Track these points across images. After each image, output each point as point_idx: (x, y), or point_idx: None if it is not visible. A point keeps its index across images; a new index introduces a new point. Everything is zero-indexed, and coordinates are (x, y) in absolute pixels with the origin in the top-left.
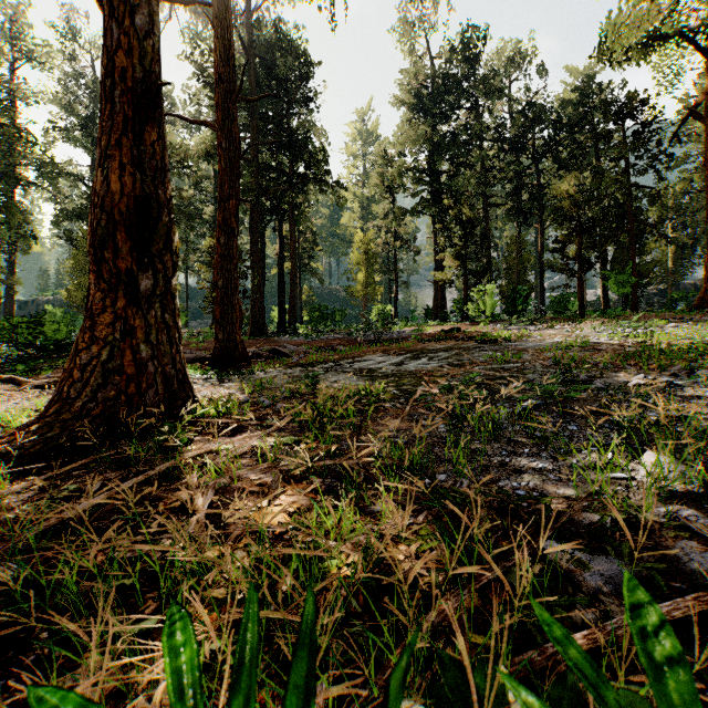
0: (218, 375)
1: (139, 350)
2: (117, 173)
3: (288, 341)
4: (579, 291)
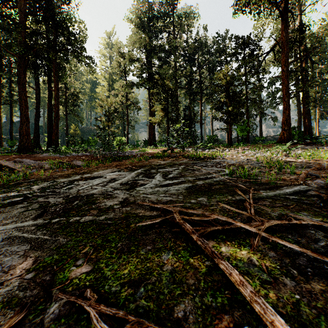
0: None
1: None
2: None
3: (44, 156)
4: (229, 131)
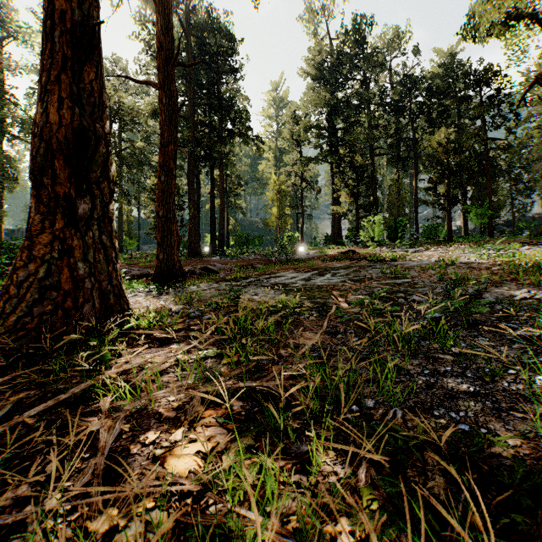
0: (157, 289)
1: (77, 267)
2: (56, 105)
3: (217, 260)
4: (448, 221)
